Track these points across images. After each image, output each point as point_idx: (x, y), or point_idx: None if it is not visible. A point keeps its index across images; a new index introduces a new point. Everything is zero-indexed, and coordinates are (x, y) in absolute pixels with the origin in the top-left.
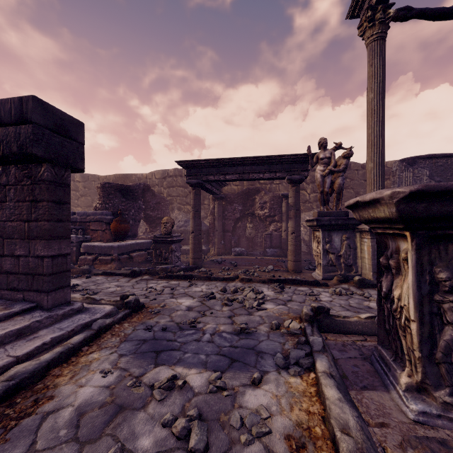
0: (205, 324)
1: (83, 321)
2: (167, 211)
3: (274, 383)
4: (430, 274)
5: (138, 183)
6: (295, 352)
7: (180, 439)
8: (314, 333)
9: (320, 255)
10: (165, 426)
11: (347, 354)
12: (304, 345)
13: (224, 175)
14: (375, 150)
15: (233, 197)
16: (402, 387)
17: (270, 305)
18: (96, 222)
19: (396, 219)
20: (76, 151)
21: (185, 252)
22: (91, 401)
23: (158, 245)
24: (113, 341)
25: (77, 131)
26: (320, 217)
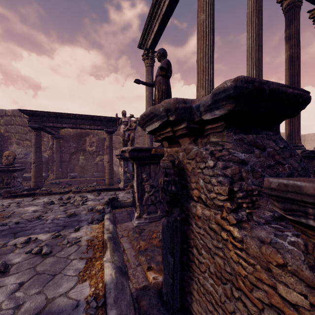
0: (47, 216)
1: None
2: (5, 146)
3: (86, 228)
4: (141, 176)
5: None
6: (97, 216)
7: (37, 254)
8: (108, 208)
9: (122, 174)
10: (28, 253)
11: (122, 214)
12: (102, 213)
13: (61, 123)
14: None
15: (69, 137)
16: (135, 218)
17: (90, 202)
18: None
19: (130, 158)
20: None
21: (26, 178)
22: None
23: (0, 174)
24: None
25: None
26: (122, 153)
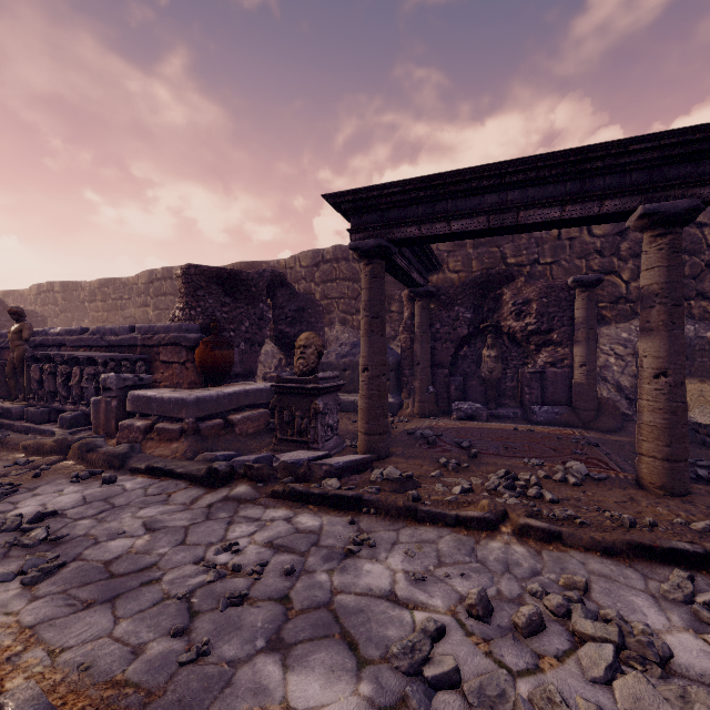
0: None
1: None
2: (319, 326)
3: None
4: None
5: (260, 270)
6: None
7: None
8: None
9: None
10: None
11: None
12: None
13: (445, 220)
14: None
15: (454, 291)
16: None
17: None
18: (170, 346)
19: None
20: None
21: (353, 407)
22: None
23: (287, 400)
24: None
25: None
26: None
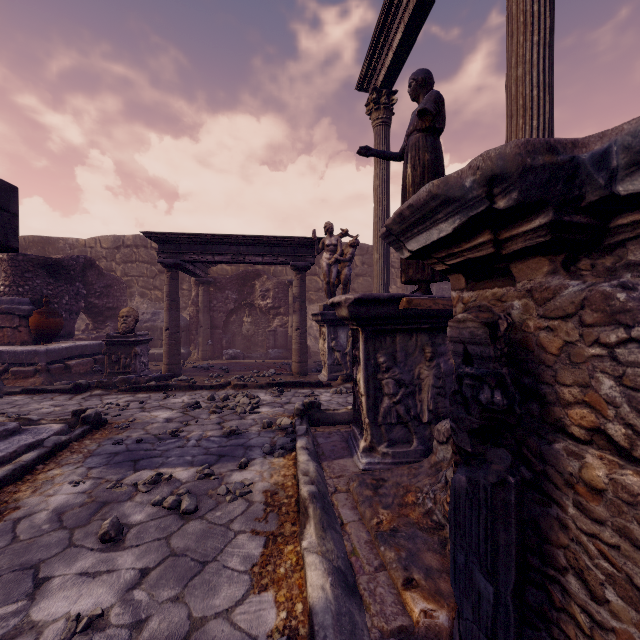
0: (190, 432)
1: (26, 442)
2: (123, 299)
3: (260, 465)
4: (374, 359)
5: (74, 256)
6: (282, 440)
7: (172, 509)
8: (303, 424)
9: (326, 353)
10: (156, 505)
11: (330, 439)
12: (291, 434)
13: (211, 255)
14: (381, 241)
15: (225, 281)
16: (361, 450)
17: (266, 408)
18: (1, 315)
19: (350, 318)
20: (8, 225)
21: (154, 357)
22: (68, 504)
23: (114, 348)
24: (75, 458)
25: (9, 198)
26: (325, 311)
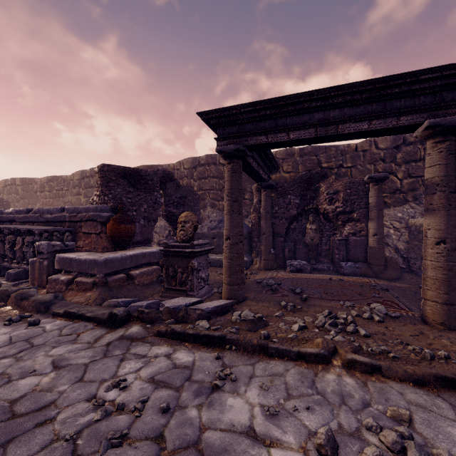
0: None
1: None
2: (196, 208)
3: None
4: None
5: (155, 169)
6: None
7: None
8: None
9: None
10: None
11: None
12: None
13: (285, 131)
14: None
15: (287, 185)
16: None
17: None
18: (89, 222)
19: None
20: None
21: (219, 263)
22: None
23: (171, 260)
24: None
25: None
26: None
